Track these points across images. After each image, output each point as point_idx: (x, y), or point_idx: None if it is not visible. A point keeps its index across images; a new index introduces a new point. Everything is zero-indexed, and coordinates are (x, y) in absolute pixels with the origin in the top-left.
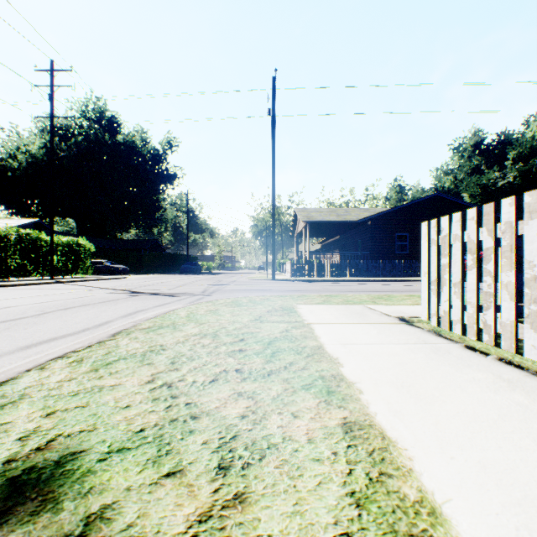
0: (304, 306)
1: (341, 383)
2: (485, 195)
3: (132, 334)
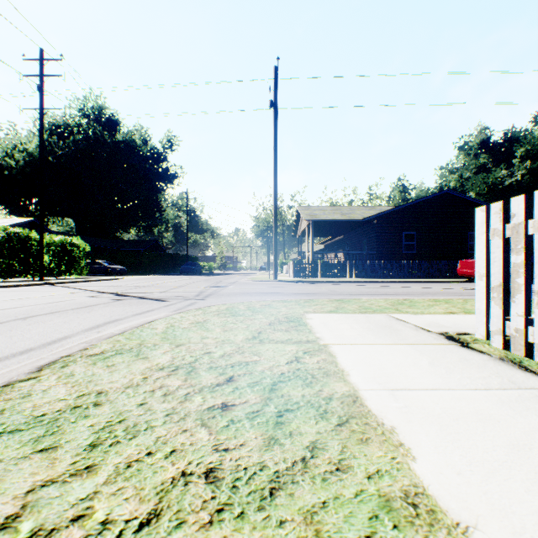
0: (314, 316)
1: (441, 536)
2: (492, 193)
3: (69, 366)
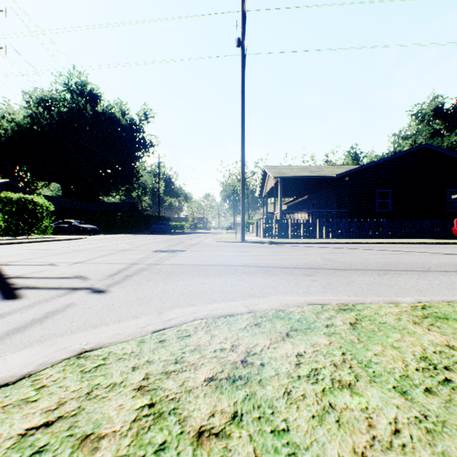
0: None
1: None
2: None
3: None
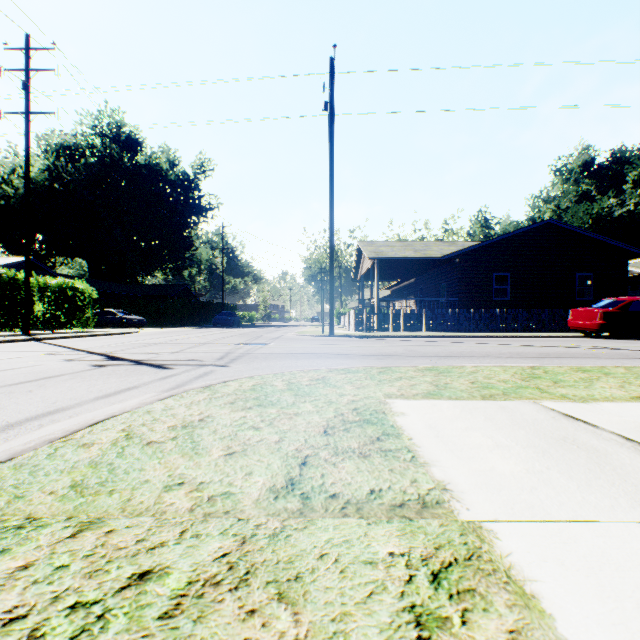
0: (405, 406)
1: None
2: (598, 227)
3: None
